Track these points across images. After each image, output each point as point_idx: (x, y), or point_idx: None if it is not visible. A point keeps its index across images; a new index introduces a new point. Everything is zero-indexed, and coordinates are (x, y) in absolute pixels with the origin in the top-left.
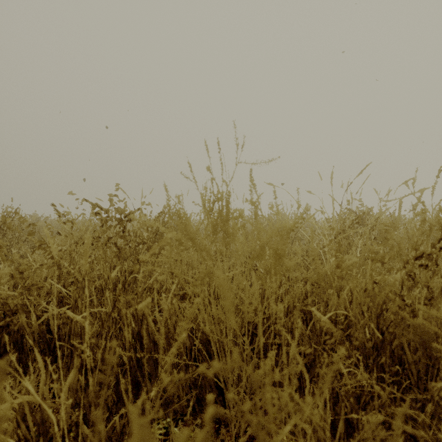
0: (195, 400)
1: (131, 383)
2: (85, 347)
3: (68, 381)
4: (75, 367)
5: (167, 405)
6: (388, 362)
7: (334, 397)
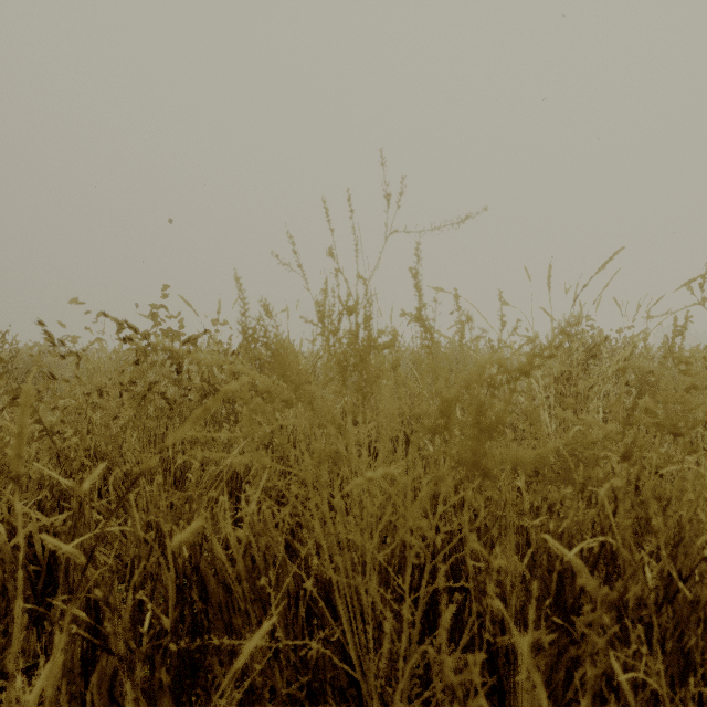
0: (306, 693)
1: (180, 667)
2: (13, 670)
3: (37, 684)
4: (55, 653)
5: (251, 706)
6: (701, 645)
7: (579, 702)
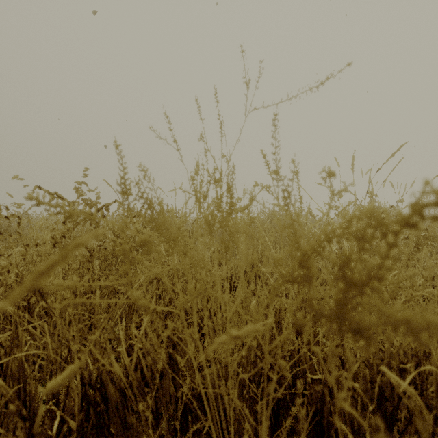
0: None
1: None
2: None
3: None
4: None
5: None
6: None
7: None
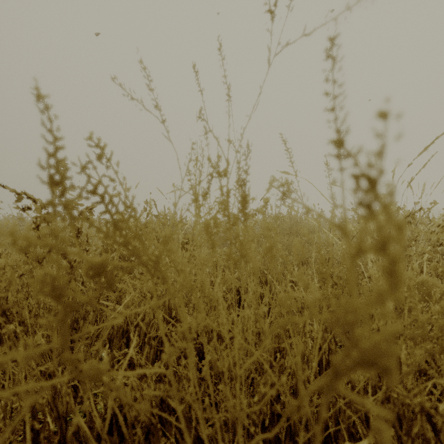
0: None
1: None
2: None
3: None
4: None
5: None
6: None
7: None
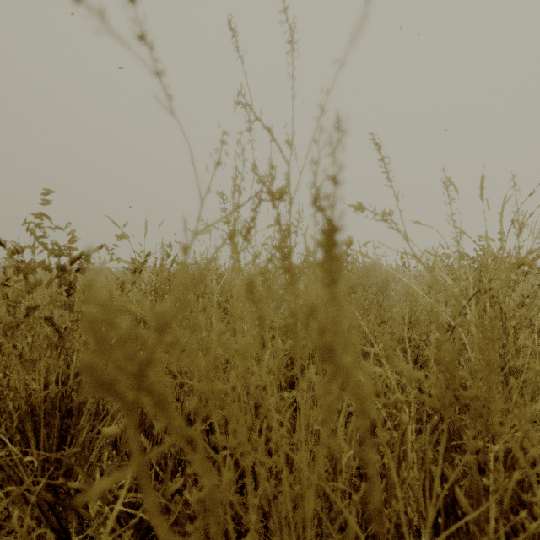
0: None
1: None
2: None
3: None
4: None
5: None
6: None
7: None
